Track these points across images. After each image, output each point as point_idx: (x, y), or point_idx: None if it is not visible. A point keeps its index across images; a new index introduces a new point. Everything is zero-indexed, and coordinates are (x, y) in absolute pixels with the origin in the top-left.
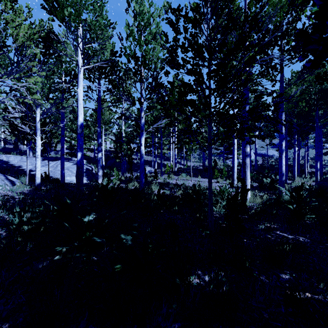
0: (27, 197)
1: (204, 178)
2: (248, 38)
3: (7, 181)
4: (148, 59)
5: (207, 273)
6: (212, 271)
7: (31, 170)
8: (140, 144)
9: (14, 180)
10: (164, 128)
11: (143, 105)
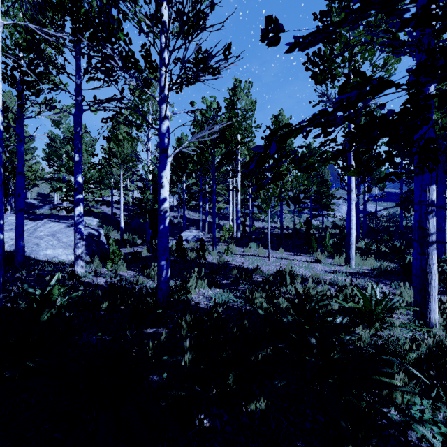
0: None
1: (289, 252)
2: None
3: None
4: None
5: None
6: None
7: None
8: (159, 183)
9: None
10: (219, 162)
11: (165, 88)
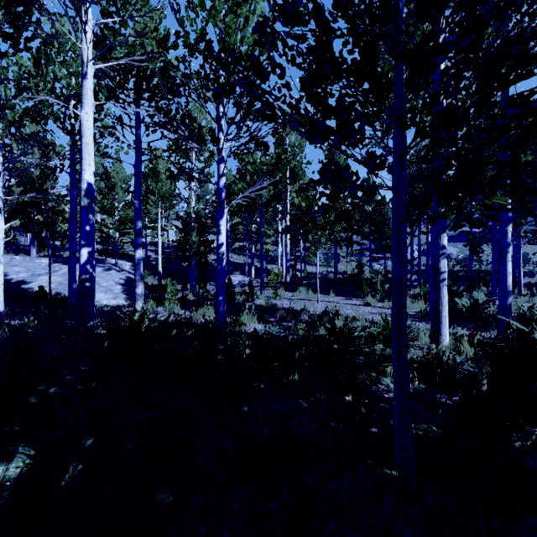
0: None
1: (341, 296)
2: None
3: None
4: (232, 45)
5: None
6: None
7: (23, 281)
8: (217, 230)
9: None
10: (267, 204)
11: (223, 150)
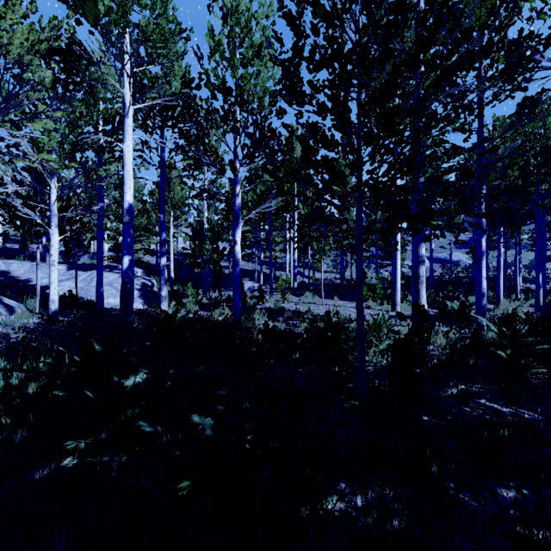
0: (32, 335)
1: (344, 301)
2: (432, 44)
3: (2, 306)
4: (247, 91)
5: (359, 489)
6: (369, 487)
7: (47, 286)
8: (234, 241)
9: (14, 304)
10: (276, 214)
11: (238, 174)
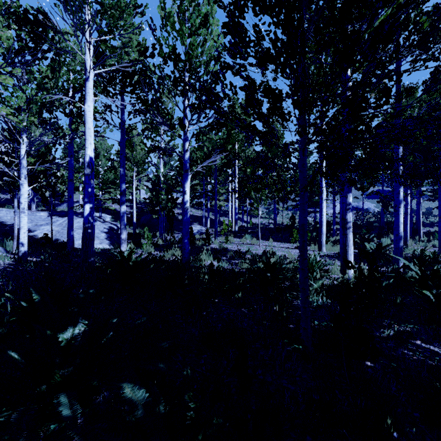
0: None
1: (278, 242)
2: None
3: None
4: (195, 57)
5: None
6: None
7: (29, 230)
8: (183, 191)
9: None
10: (220, 169)
11: (187, 132)
